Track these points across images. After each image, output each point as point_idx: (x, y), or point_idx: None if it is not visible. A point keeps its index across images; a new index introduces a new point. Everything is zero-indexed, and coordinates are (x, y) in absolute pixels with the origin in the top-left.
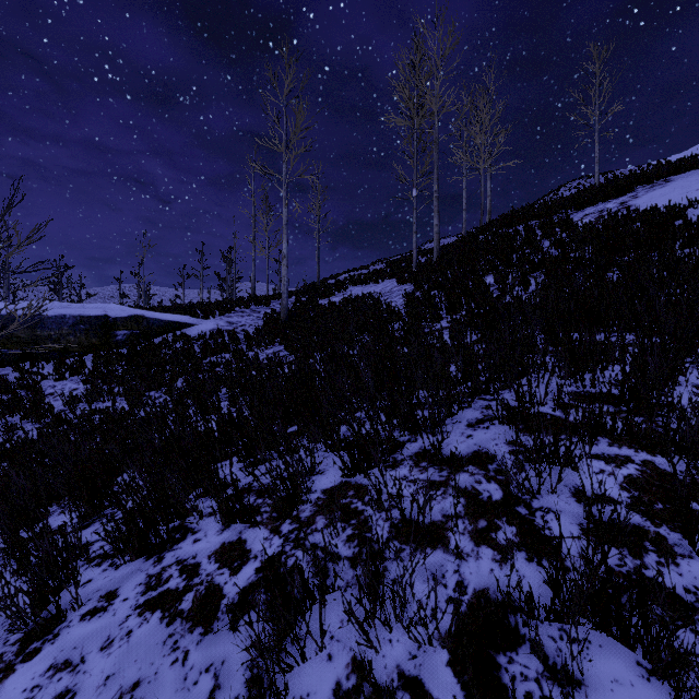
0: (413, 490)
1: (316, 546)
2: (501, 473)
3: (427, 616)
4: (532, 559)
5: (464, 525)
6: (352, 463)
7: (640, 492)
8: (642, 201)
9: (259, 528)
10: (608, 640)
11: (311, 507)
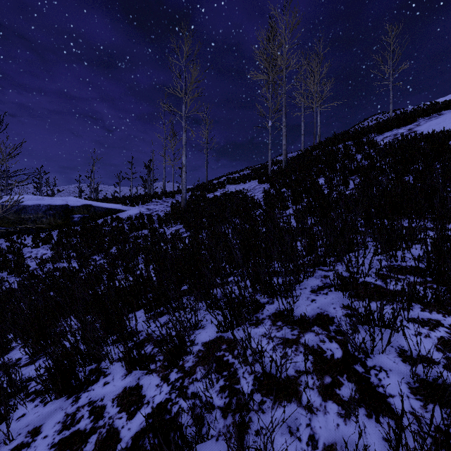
0: (272, 353)
1: (195, 395)
2: (340, 333)
3: None
4: (371, 416)
5: (313, 381)
6: (225, 322)
7: None
8: (423, 128)
9: (153, 375)
10: None
11: (193, 358)
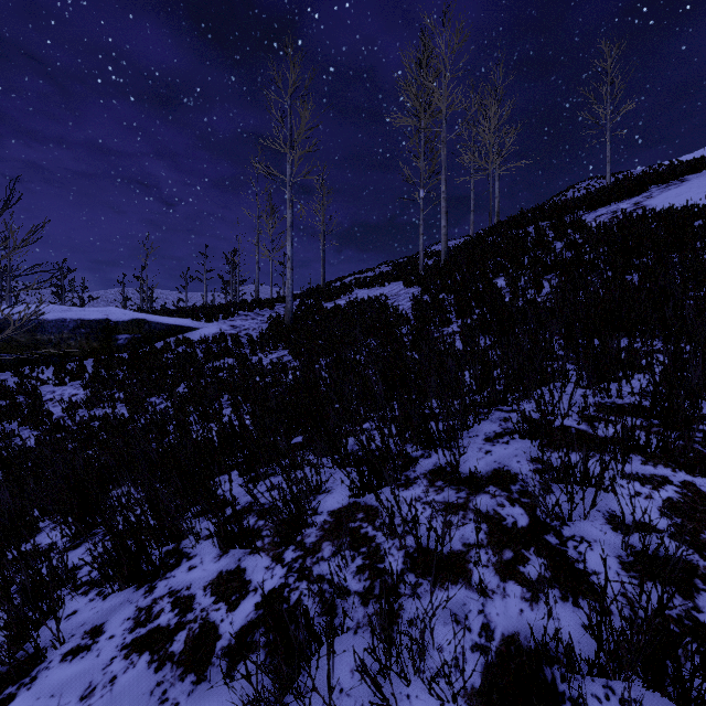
0: (430, 517)
1: (322, 578)
2: (526, 495)
3: (452, 673)
4: (567, 598)
5: (488, 556)
6: (361, 482)
7: (683, 518)
8: (657, 201)
9: (260, 555)
10: (663, 701)
11: (317, 531)
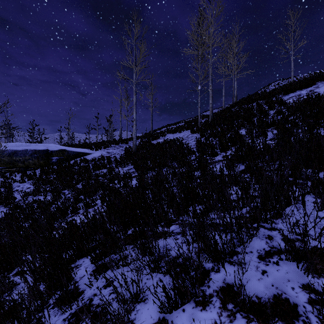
0: None
1: None
2: None
3: None
4: None
5: None
6: (168, 303)
7: None
8: (323, 89)
9: None
10: None
11: None
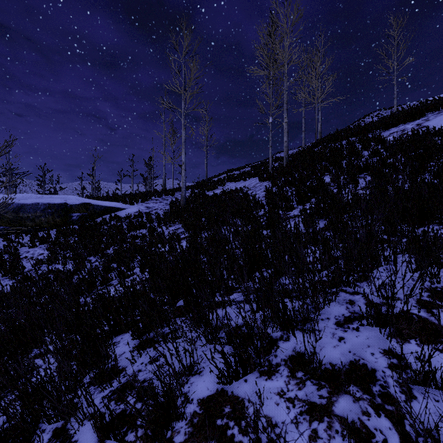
0: None
1: None
2: (389, 400)
3: None
4: None
5: None
6: (228, 371)
7: None
8: (434, 123)
9: None
10: None
11: (186, 426)
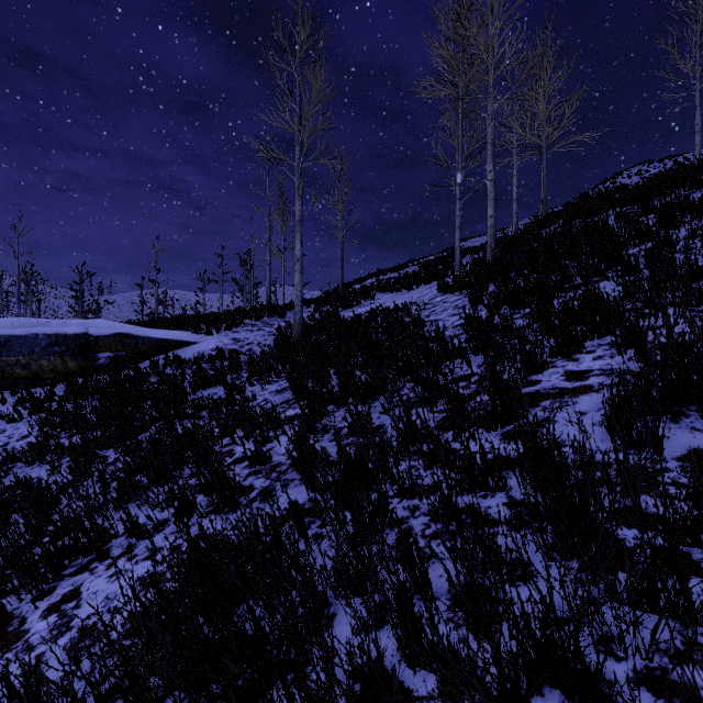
0: None
1: None
2: None
3: None
4: None
5: None
6: None
7: None
8: None
9: None
10: None
11: None
